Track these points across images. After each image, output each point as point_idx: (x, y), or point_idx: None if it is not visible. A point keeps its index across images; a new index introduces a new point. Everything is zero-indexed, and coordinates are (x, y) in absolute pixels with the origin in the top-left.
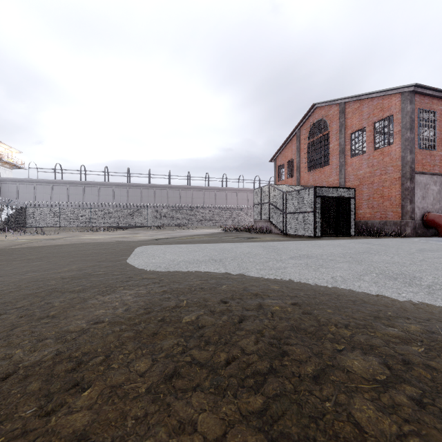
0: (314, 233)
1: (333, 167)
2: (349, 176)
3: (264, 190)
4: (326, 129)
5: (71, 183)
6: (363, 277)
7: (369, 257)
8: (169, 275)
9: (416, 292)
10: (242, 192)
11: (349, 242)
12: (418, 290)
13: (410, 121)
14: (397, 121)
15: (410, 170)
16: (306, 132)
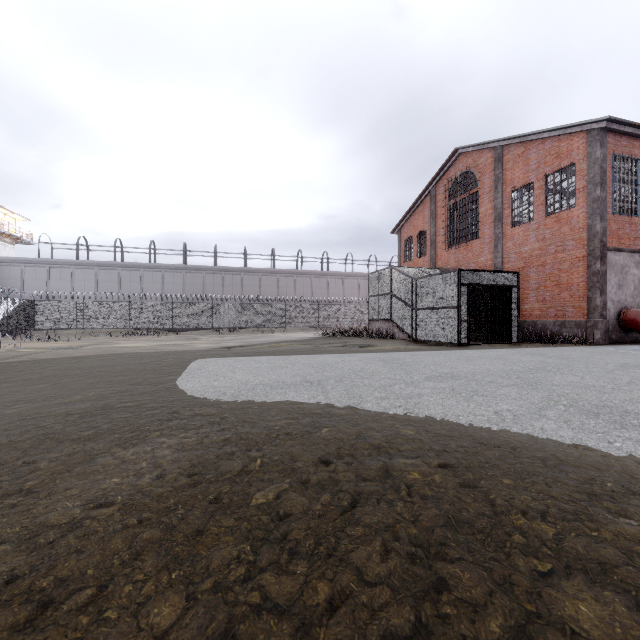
0: (458, 339)
1: (485, 241)
2: (508, 254)
3: (384, 275)
4: (474, 185)
5: (101, 265)
6: (545, 413)
7: (546, 378)
8: (238, 408)
9: (636, 439)
10: (350, 278)
11: (511, 353)
12: (638, 436)
13: (600, 173)
14: (581, 172)
15: (600, 246)
16: (445, 191)
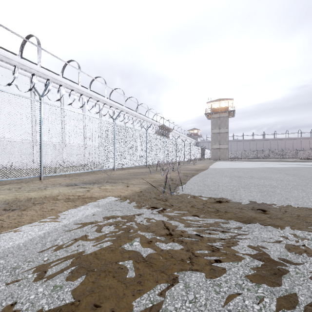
0: None
1: None
2: None
3: None
4: None
5: None
6: None
7: None
8: None
9: None
10: None
11: None
12: None
13: None
14: None
15: None
16: None
